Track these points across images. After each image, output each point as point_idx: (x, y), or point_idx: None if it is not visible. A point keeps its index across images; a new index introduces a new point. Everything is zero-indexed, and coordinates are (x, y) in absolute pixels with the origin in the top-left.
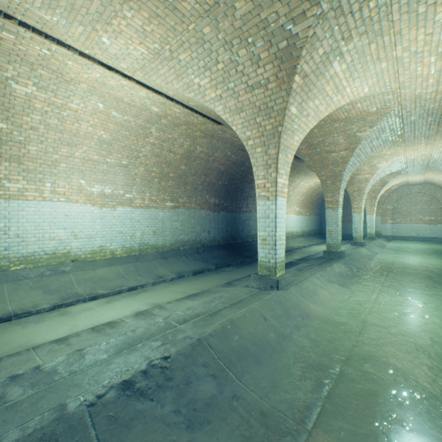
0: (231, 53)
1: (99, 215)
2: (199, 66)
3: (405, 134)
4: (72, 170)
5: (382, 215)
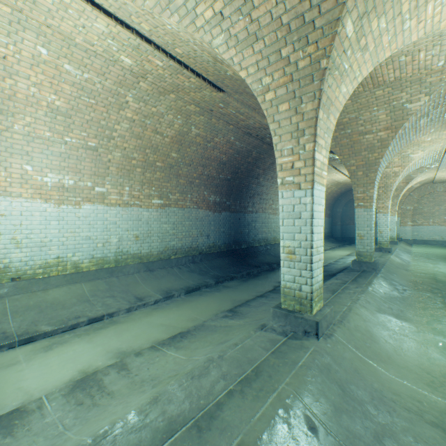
0: None
1: (55, 214)
2: None
3: None
4: (11, 151)
5: (402, 216)
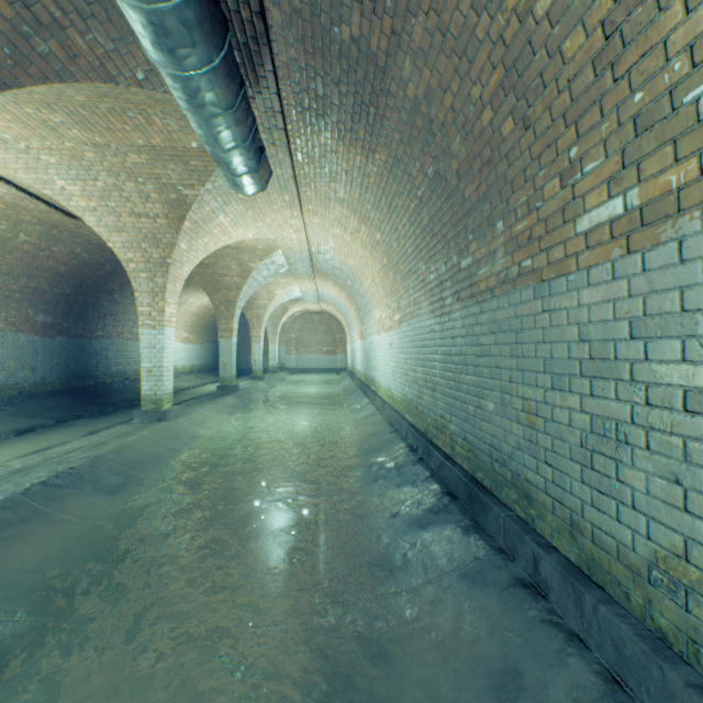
0: (118, 180)
1: None
2: (70, 173)
3: (291, 270)
4: None
5: (288, 344)
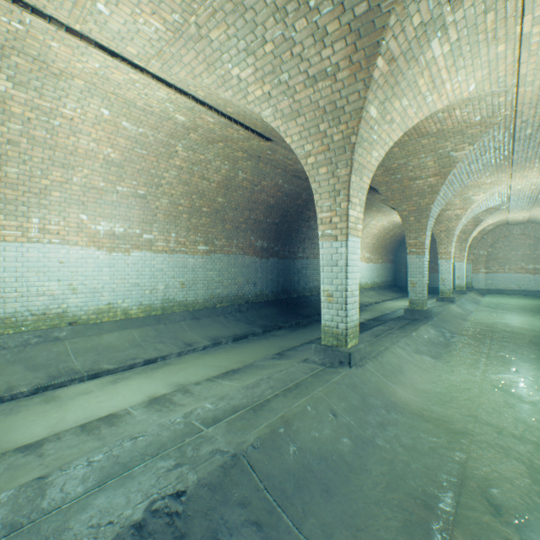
0: (285, 26)
1: (106, 261)
2: (238, 49)
3: (514, 154)
4: (69, 202)
5: (474, 262)
